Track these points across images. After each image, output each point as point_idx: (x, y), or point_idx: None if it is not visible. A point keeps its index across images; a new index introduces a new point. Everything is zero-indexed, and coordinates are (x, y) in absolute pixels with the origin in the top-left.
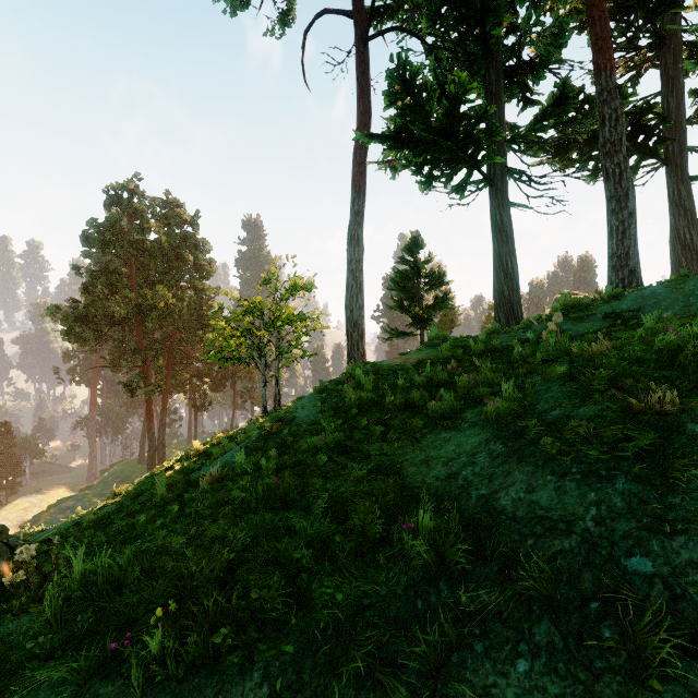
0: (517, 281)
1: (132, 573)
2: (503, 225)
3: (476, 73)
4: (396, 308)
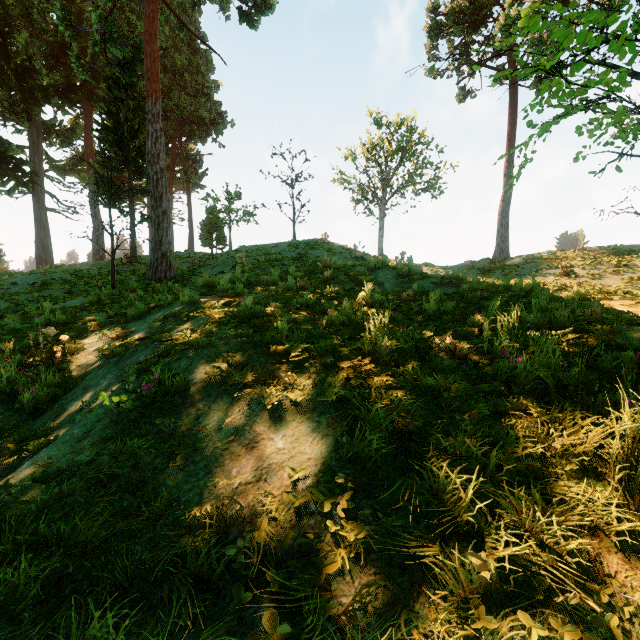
0: (51, 252)
1: None
2: (42, 219)
3: (23, 125)
4: None
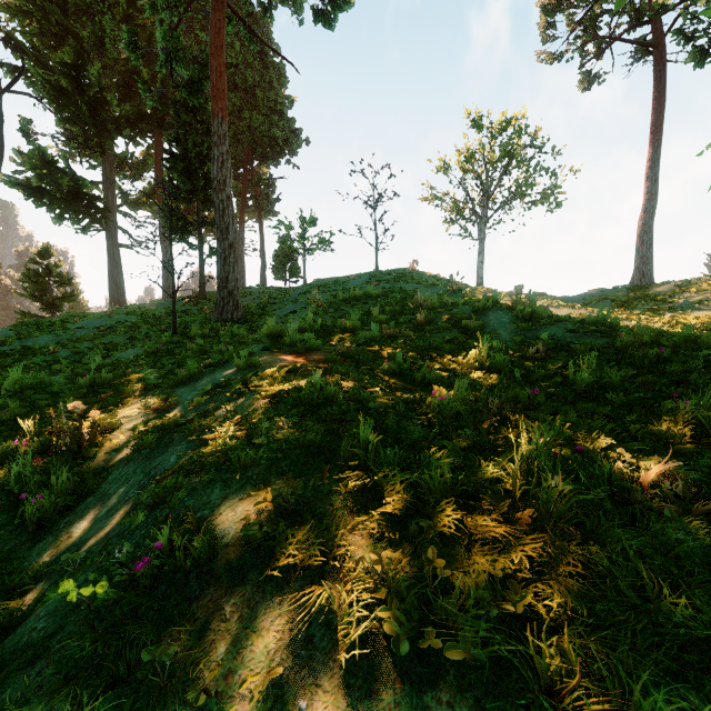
0: (124, 291)
1: None
2: (115, 257)
3: (96, 160)
4: (29, 296)
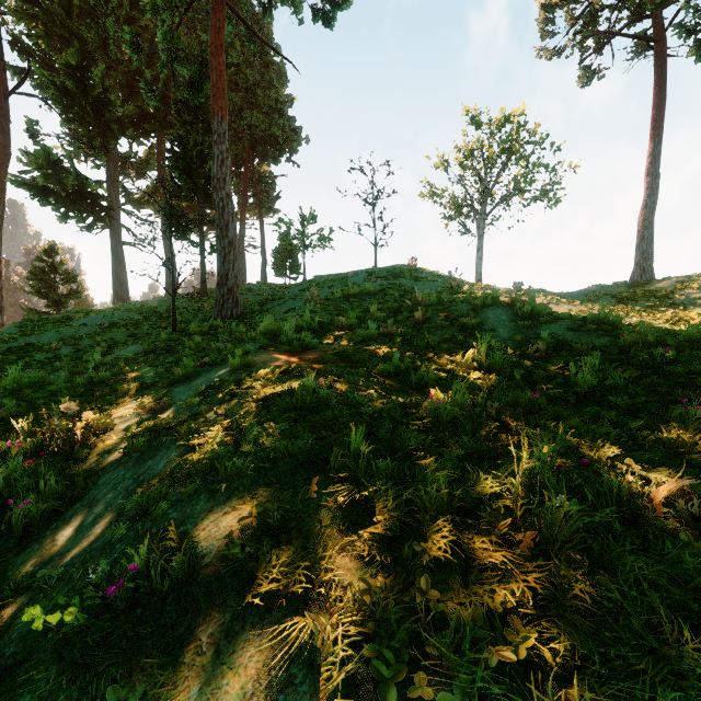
0: (127, 287)
1: (3, 339)
2: (118, 254)
3: (101, 160)
4: (35, 293)
